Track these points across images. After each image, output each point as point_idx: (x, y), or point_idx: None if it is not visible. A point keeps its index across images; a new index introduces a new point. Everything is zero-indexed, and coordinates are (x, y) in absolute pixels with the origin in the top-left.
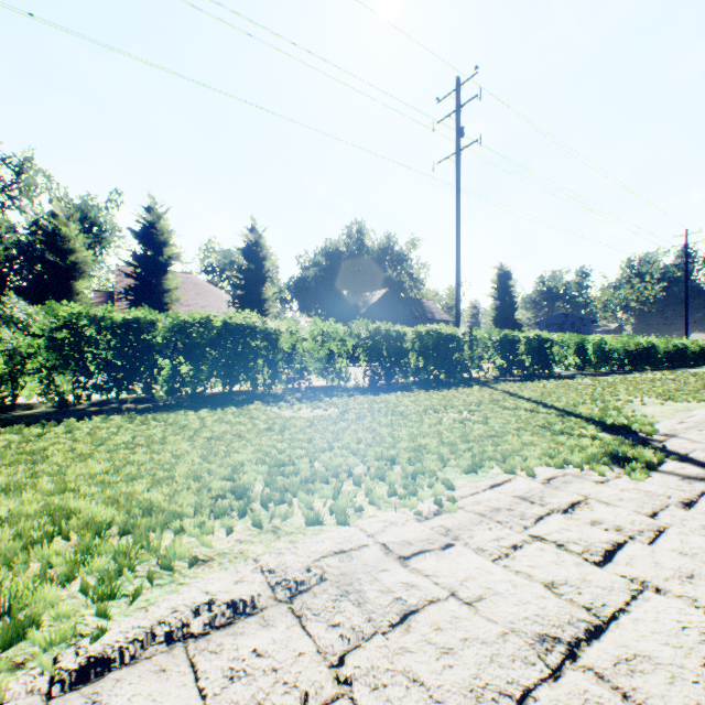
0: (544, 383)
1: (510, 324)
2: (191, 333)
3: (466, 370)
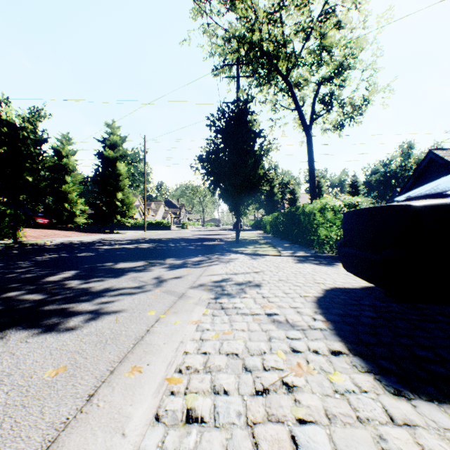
0: None
1: None
2: None
3: None
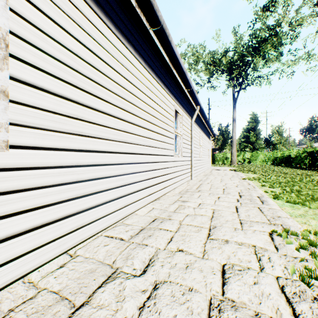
0: None
1: None
2: (316, 153)
3: None
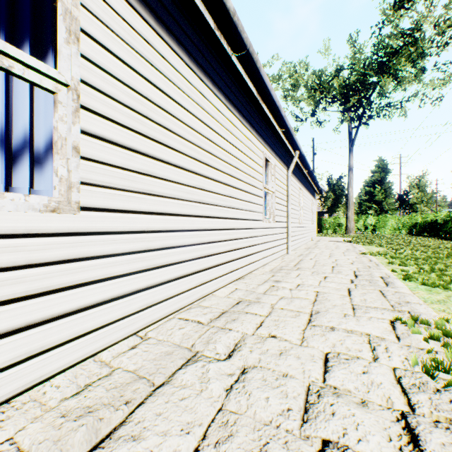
0: None
1: None
2: None
3: None
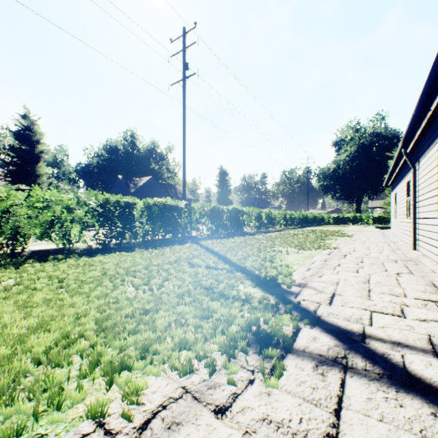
0: (235, 239)
1: (227, 202)
2: None
3: (186, 231)
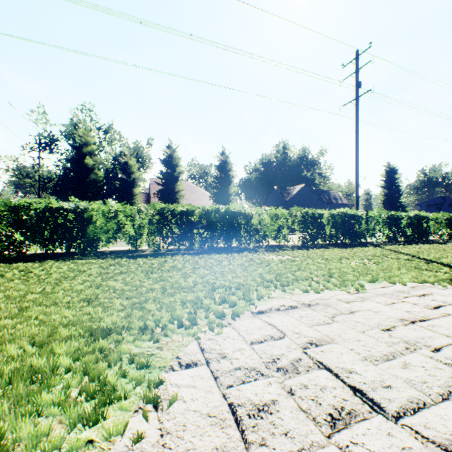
0: (420, 246)
1: (396, 205)
2: (210, 216)
3: (363, 237)
